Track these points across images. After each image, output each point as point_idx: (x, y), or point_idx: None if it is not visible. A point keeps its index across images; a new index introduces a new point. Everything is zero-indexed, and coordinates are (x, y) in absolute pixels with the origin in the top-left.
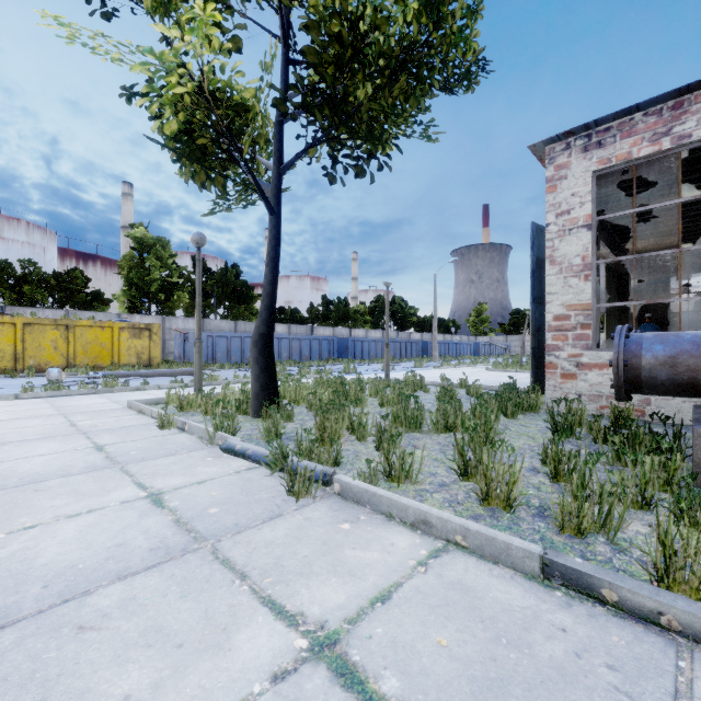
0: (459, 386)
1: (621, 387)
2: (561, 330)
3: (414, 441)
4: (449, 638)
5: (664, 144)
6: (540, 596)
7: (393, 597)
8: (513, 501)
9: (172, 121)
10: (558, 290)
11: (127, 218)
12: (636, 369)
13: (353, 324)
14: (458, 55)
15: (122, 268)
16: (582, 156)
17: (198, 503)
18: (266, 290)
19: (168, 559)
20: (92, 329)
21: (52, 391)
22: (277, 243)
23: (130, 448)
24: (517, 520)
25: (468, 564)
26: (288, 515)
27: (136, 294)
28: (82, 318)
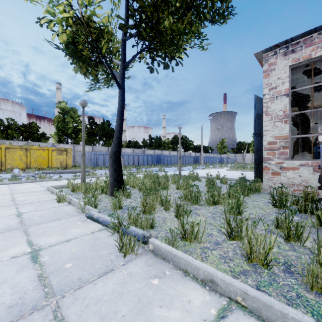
0: (216, 178)
1: None
2: (271, 149)
3: (196, 211)
4: None
5: None
6: None
7: None
8: (269, 261)
9: (63, 34)
10: (270, 129)
11: (58, 99)
12: None
13: (163, 148)
14: None
15: (54, 122)
16: (283, 58)
17: (60, 258)
18: (117, 128)
19: (17, 318)
20: (38, 150)
21: (11, 181)
22: (123, 104)
23: (36, 215)
24: (274, 276)
25: None
26: (117, 270)
27: (61, 134)
28: (35, 145)
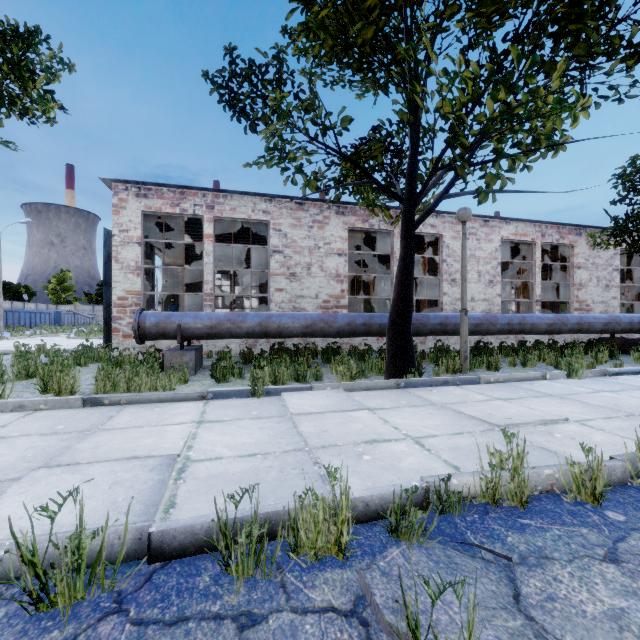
0: (37, 351)
1: (138, 337)
2: (123, 306)
3: None
4: (39, 424)
5: (177, 210)
6: (81, 410)
7: (8, 425)
8: (74, 391)
9: None
10: (121, 280)
11: None
12: (144, 328)
13: None
14: (39, 109)
15: None
16: (136, 198)
17: None
18: None
19: None
20: None
21: None
22: None
23: None
24: None
25: (48, 412)
26: None
27: None
28: None
